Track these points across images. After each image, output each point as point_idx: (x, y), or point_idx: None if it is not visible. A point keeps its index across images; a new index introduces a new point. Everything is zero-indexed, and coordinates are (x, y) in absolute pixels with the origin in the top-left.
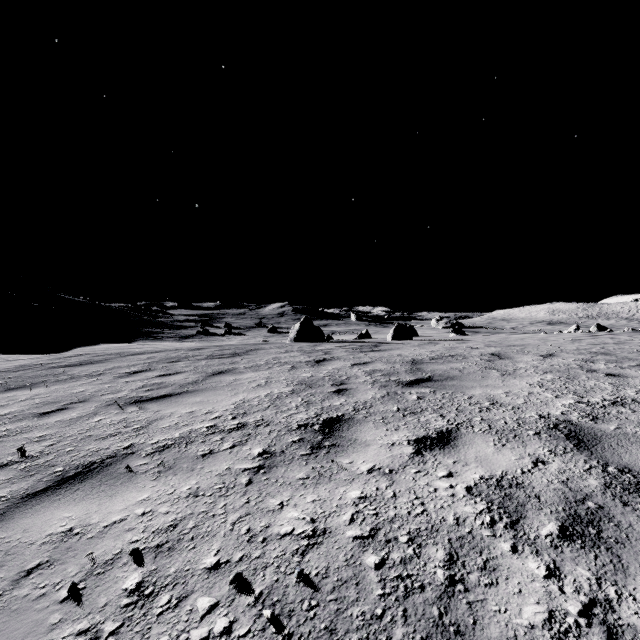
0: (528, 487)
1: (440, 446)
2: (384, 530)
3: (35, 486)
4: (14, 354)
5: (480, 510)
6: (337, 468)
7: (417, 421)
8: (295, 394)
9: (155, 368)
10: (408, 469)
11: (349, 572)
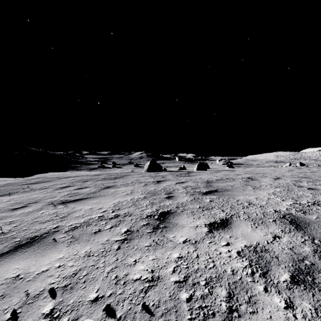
0: (271, 252)
1: (222, 227)
2: (192, 277)
3: (3, 249)
4: (4, 177)
5: (245, 265)
6: (166, 240)
7: (209, 213)
8: (146, 199)
9: (75, 185)
10: (205, 241)
11: (171, 304)
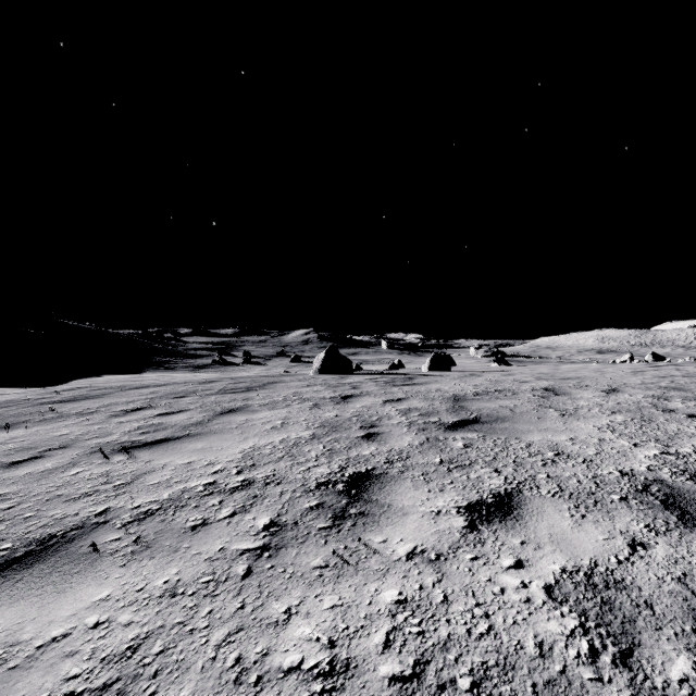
0: (632, 588)
1: (500, 517)
2: (434, 665)
3: None
4: (3, 387)
5: (571, 629)
6: (366, 550)
7: (466, 478)
8: (316, 440)
9: (157, 405)
10: (461, 554)
11: None
